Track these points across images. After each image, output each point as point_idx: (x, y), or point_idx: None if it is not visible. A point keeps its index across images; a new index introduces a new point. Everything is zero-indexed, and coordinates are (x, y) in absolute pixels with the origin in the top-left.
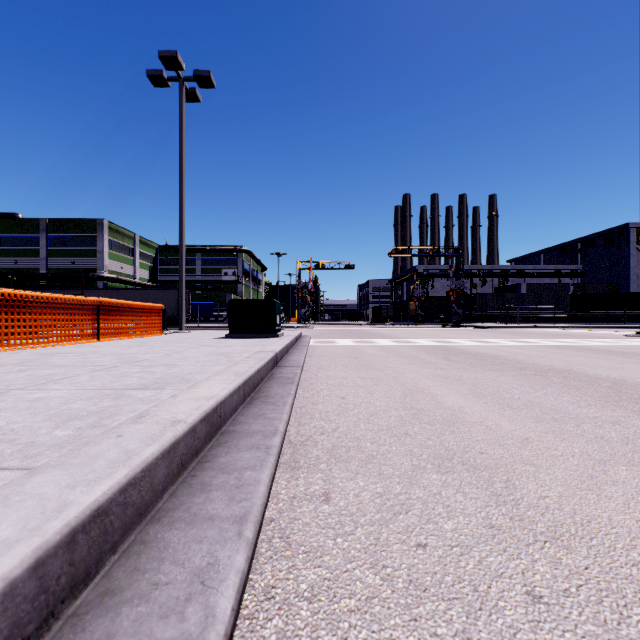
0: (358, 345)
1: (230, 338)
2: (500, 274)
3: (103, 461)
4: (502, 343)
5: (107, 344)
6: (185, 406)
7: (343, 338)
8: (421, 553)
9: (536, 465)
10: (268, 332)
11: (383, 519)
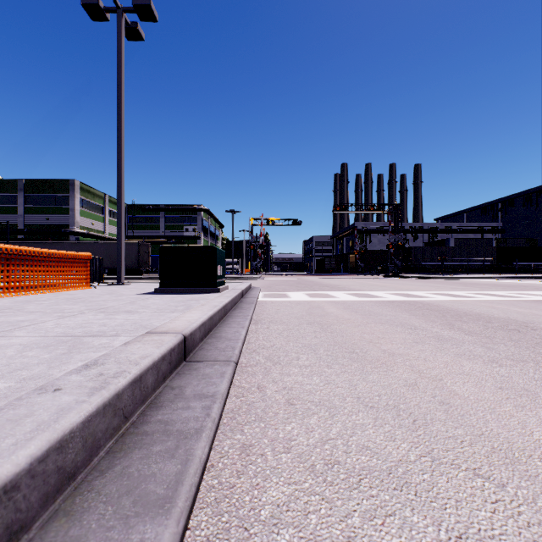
0: (315, 300)
1: (160, 293)
2: (430, 230)
3: None
4: (478, 297)
5: None
6: None
7: (295, 290)
8: None
9: None
10: (207, 286)
11: None
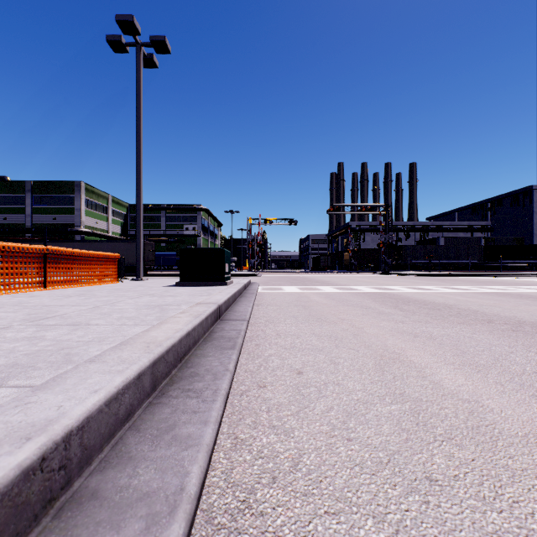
0: (304, 292)
1: (180, 286)
2: (421, 229)
3: None
4: (440, 290)
5: (49, 293)
6: None
7: (289, 285)
8: None
9: None
10: (217, 280)
11: None
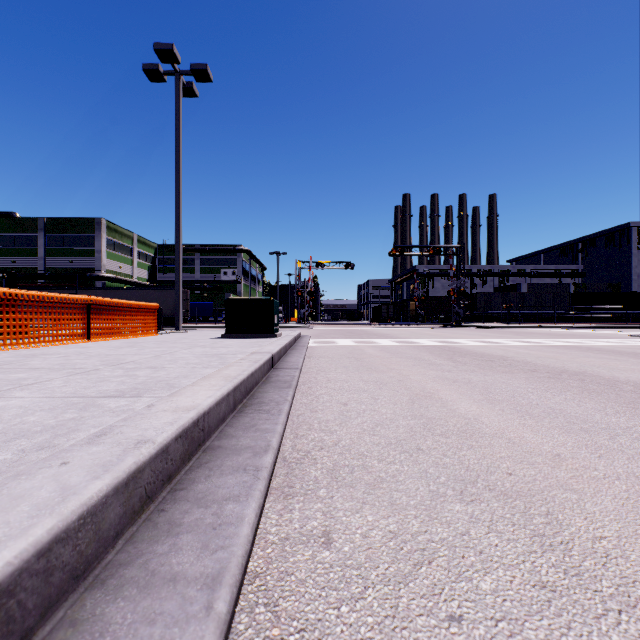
0: (359, 345)
1: (227, 338)
2: (501, 274)
3: (26, 505)
4: (507, 343)
5: (97, 344)
6: (159, 420)
7: (343, 338)
8: (456, 632)
9: (578, 491)
10: (266, 332)
11: (400, 573)
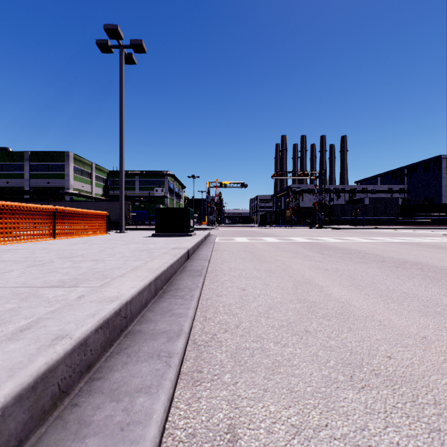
0: (251, 242)
1: (156, 237)
2: (350, 191)
3: None
4: (358, 240)
5: (60, 241)
6: (83, 311)
7: (240, 236)
8: None
9: None
10: (184, 232)
11: None
